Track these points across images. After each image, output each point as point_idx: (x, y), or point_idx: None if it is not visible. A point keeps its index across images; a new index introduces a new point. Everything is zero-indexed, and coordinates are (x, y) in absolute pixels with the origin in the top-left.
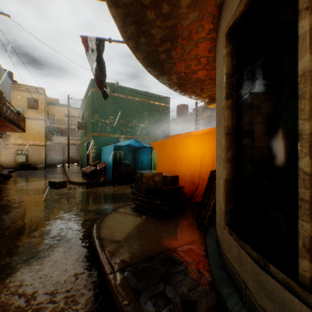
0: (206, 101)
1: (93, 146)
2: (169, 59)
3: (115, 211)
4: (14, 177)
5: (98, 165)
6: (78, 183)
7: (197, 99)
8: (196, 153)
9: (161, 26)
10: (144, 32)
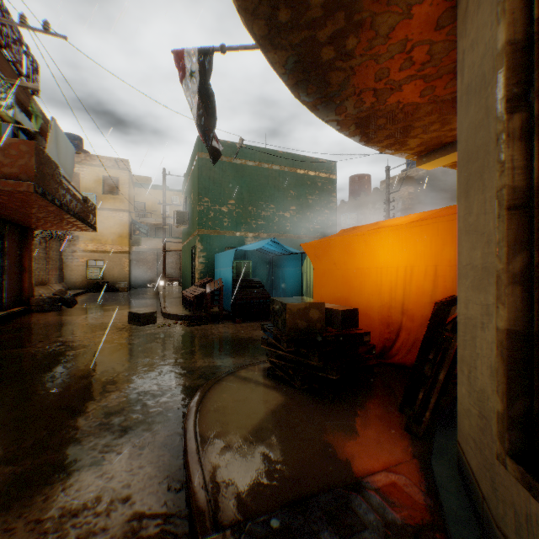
0: (416, 156)
1: (200, 253)
2: (342, 60)
3: (232, 375)
4: (81, 303)
5: (208, 284)
6: (175, 316)
7: (397, 152)
8: (395, 263)
9: None
10: None
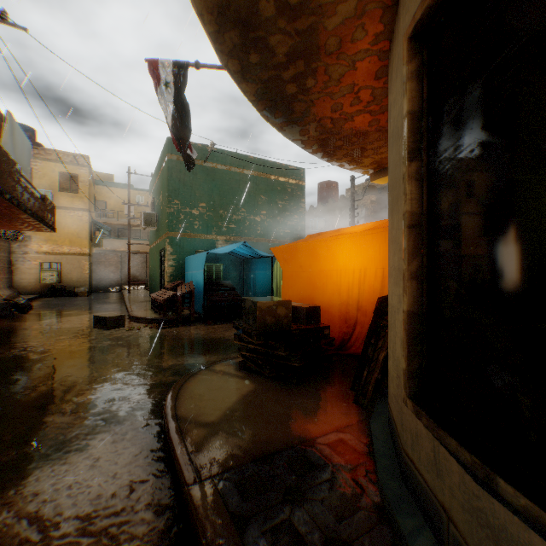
0: (371, 172)
1: (170, 256)
2: (303, 94)
3: (206, 370)
4: (36, 308)
5: (179, 287)
6: (145, 320)
7: (354, 168)
8: (352, 266)
9: (287, 30)
10: (255, 43)
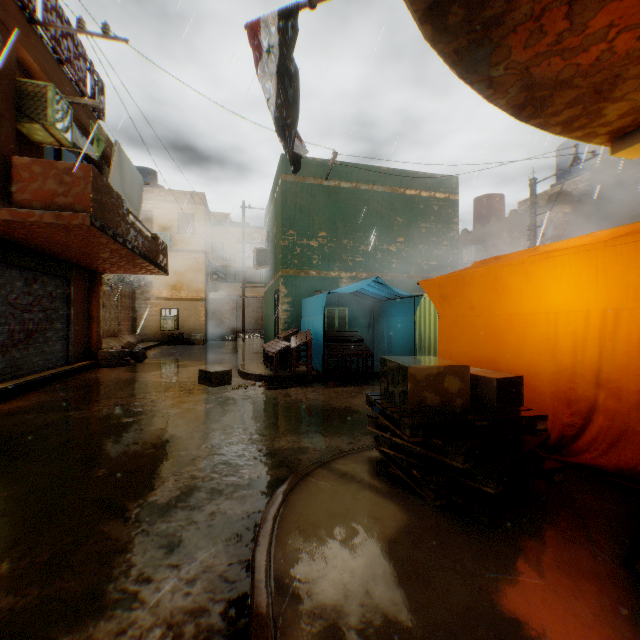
0: (611, 137)
1: (284, 299)
2: None
3: (324, 468)
4: (152, 357)
5: (294, 337)
6: (254, 376)
7: (578, 133)
8: (582, 304)
9: None
10: None
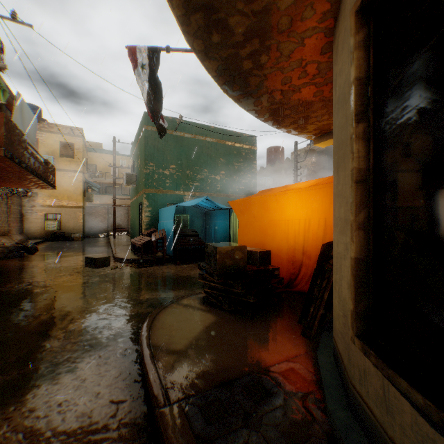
0: (314, 137)
1: (147, 208)
2: (257, 69)
3: (175, 303)
4: (41, 250)
5: (154, 234)
6: (126, 260)
7: (299, 134)
8: (298, 216)
9: (245, 11)
10: (217, 25)
